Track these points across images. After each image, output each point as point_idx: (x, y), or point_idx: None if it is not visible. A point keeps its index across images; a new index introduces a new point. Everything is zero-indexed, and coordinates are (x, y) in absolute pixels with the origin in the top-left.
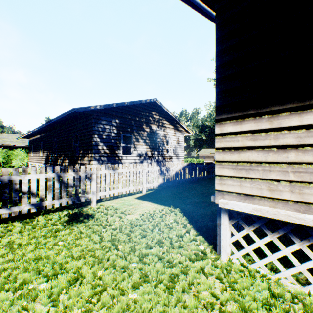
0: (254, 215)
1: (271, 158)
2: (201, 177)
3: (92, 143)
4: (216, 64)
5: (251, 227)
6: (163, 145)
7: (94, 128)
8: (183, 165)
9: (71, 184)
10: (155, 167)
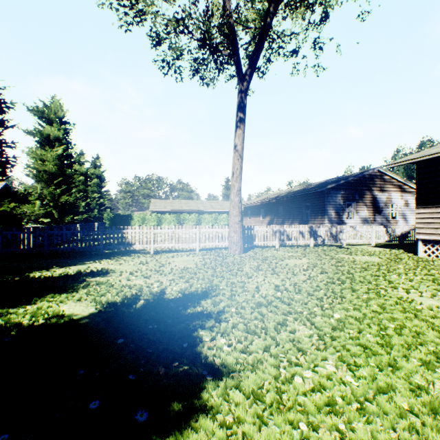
0: (430, 240)
1: (435, 221)
2: None
3: (324, 211)
4: (416, 188)
5: (429, 244)
6: (386, 209)
7: (326, 200)
8: (409, 227)
9: (333, 234)
10: (381, 228)
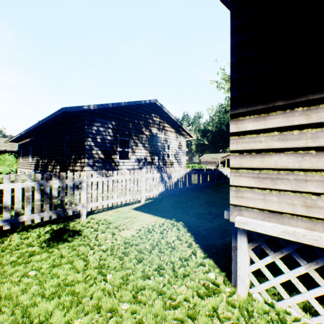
0: (282, 238)
1: (307, 164)
2: (205, 184)
3: (85, 146)
4: (232, 44)
5: (278, 254)
6: (164, 149)
7: (87, 131)
8: (186, 171)
9: (55, 194)
10: (155, 173)
